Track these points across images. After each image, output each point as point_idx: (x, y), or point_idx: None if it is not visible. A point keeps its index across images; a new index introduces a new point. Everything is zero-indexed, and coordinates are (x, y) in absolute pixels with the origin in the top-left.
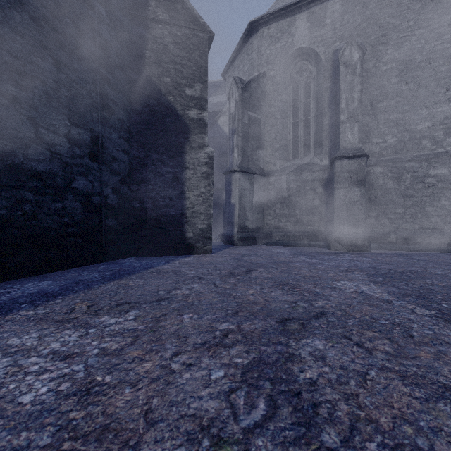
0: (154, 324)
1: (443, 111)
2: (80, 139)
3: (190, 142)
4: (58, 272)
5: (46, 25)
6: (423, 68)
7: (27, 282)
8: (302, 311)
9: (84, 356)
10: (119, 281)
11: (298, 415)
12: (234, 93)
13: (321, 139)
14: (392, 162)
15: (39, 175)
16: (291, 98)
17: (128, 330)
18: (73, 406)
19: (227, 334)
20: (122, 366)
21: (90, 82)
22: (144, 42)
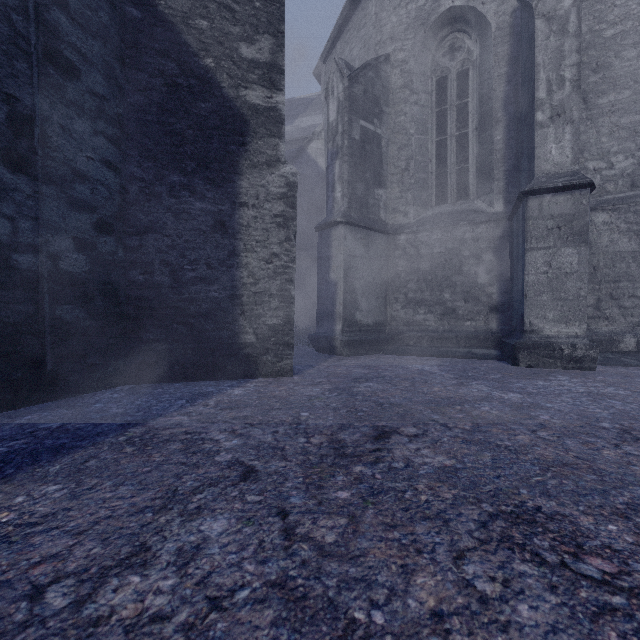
0: None
1: None
2: None
3: (250, 153)
4: None
5: None
6: None
7: None
8: None
9: None
10: None
11: None
12: (335, 87)
13: (490, 166)
14: (627, 203)
15: None
16: (434, 99)
17: None
18: None
19: None
20: None
21: None
22: None
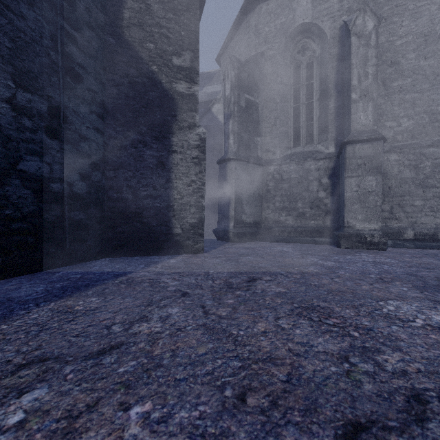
0: None
1: None
2: (32, 108)
3: (178, 121)
4: None
5: None
6: None
7: None
8: (373, 388)
9: None
10: (64, 301)
11: None
12: (229, 73)
13: (326, 124)
14: (409, 148)
15: None
16: (292, 80)
17: None
18: None
19: None
20: None
21: (47, 37)
22: None
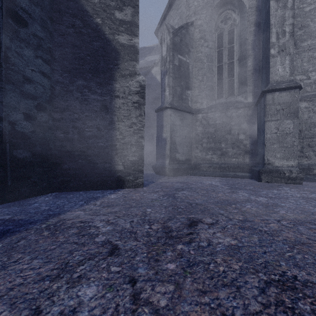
0: None
1: None
2: None
3: (120, 69)
4: None
5: None
6: None
7: None
8: None
9: None
10: None
11: None
12: (165, 38)
13: (245, 79)
14: None
15: None
16: (216, 44)
17: None
18: None
19: None
20: None
21: None
22: None
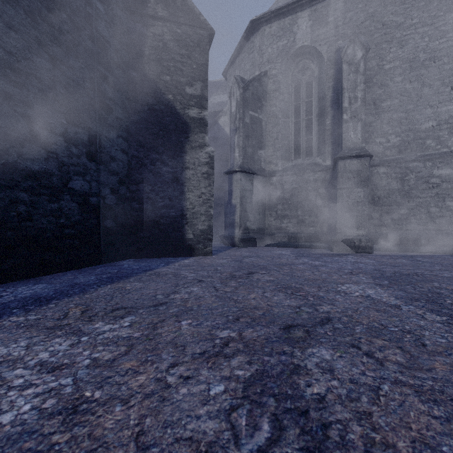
0: (151, 331)
1: (448, 110)
2: (77, 138)
3: (190, 142)
4: (54, 274)
5: (41, 20)
6: (427, 66)
7: (21, 285)
8: (307, 316)
9: (74, 367)
10: (116, 284)
11: (306, 438)
12: (235, 92)
13: (324, 138)
14: (395, 162)
15: (34, 174)
16: (293, 97)
17: (123, 338)
18: (57, 427)
19: (228, 342)
20: (114, 379)
21: (87, 80)
22: (143, 39)
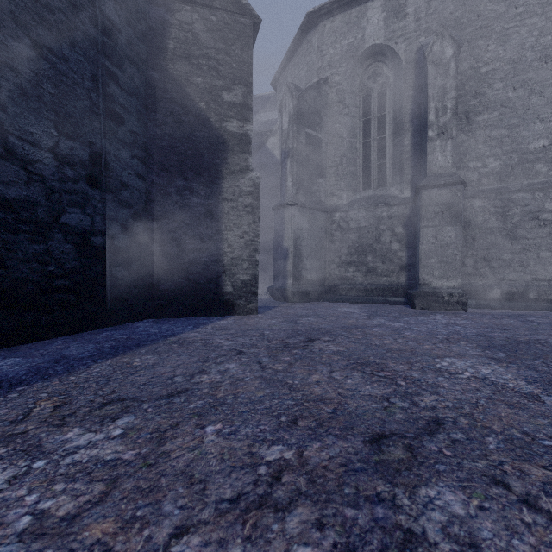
0: (153, 448)
1: None
2: (73, 156)
3: (229, 165)
4: (39, 342)
5: None
6: (536, 68)
7: None
8: (402, 417)
9: None
10: (120, 358)
11: None
12: (287, 104)
13: (401, 163)
14: (495, 193)
15: (8, 203)
16: (361, 111)
17: (103, 464)
18: None
19: (280, 473)
20: None
21: (88, 78)
22: (166, 29)
